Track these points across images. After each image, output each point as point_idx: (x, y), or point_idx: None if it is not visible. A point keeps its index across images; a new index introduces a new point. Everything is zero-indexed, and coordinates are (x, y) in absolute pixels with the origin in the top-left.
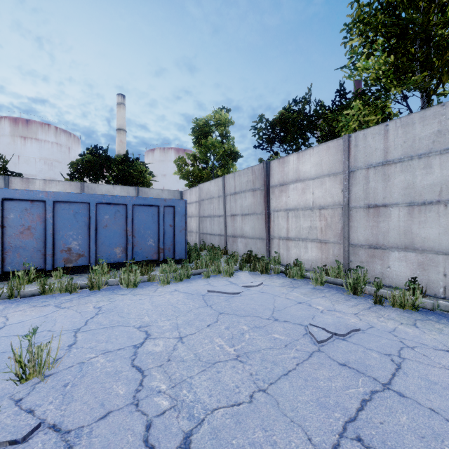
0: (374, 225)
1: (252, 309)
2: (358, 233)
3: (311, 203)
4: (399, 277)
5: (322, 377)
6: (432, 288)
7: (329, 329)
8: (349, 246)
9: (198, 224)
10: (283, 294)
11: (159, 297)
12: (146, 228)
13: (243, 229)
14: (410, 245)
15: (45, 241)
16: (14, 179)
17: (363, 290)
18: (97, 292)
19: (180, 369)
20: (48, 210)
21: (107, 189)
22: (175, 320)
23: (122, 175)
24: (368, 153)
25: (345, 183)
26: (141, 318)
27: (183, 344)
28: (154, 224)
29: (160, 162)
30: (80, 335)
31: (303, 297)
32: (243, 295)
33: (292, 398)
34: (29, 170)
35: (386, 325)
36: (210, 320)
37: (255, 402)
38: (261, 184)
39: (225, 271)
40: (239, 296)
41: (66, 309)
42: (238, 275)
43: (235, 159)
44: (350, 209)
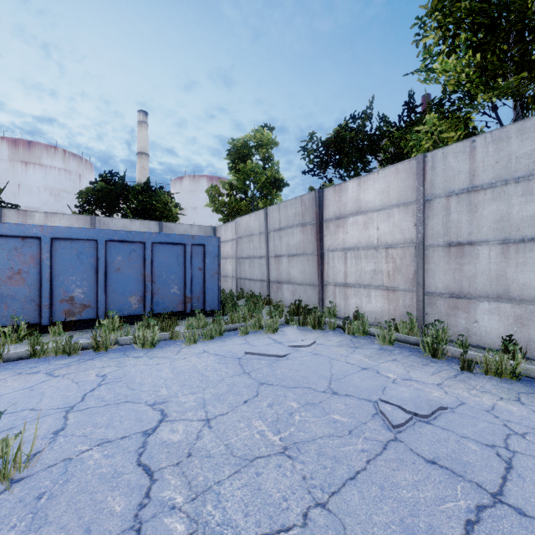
0: (456, 268)
1: (303, 377)
2: (436, 278)
3: (375, 240)
4: (490, 334)
5: (404, 483)
6: (534, 349)
7: (407, 407)
8: (424, 295)
9: (235, 267)
10: (341, 356)
11: (183, 360)
12: (170, 272)
13: (289, 273)
14: (505, 294)
15: (40, 289)
16: (8, 211)
17: (445, 351)
18: (103, 355)
19: (205, 469)
20: (44, 250)
21: (124, 224)
22: (202, 393)
23: (142, 208)
24: (449, 177)
25: (419, 215)
26: (156, 391)
27: (210, 429)
28: (179, 266)
29: (189, 192)
30: (72, 416)
31: (368, 360)
32: (290, 357)
33: (364, 519)
34: (31, 201)
35: (481, 400)
36: (248, 394)
37: (310, 525)
38: (312, 218)
39: (268, 326)
40: (286, 359)
41: (61, 377)
42: (284, 331)
43: (280, 188)
44: (425, 248)
